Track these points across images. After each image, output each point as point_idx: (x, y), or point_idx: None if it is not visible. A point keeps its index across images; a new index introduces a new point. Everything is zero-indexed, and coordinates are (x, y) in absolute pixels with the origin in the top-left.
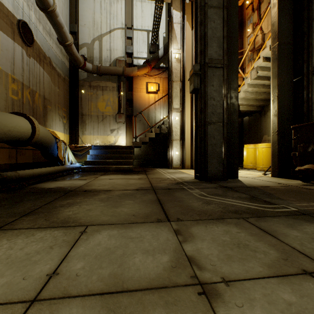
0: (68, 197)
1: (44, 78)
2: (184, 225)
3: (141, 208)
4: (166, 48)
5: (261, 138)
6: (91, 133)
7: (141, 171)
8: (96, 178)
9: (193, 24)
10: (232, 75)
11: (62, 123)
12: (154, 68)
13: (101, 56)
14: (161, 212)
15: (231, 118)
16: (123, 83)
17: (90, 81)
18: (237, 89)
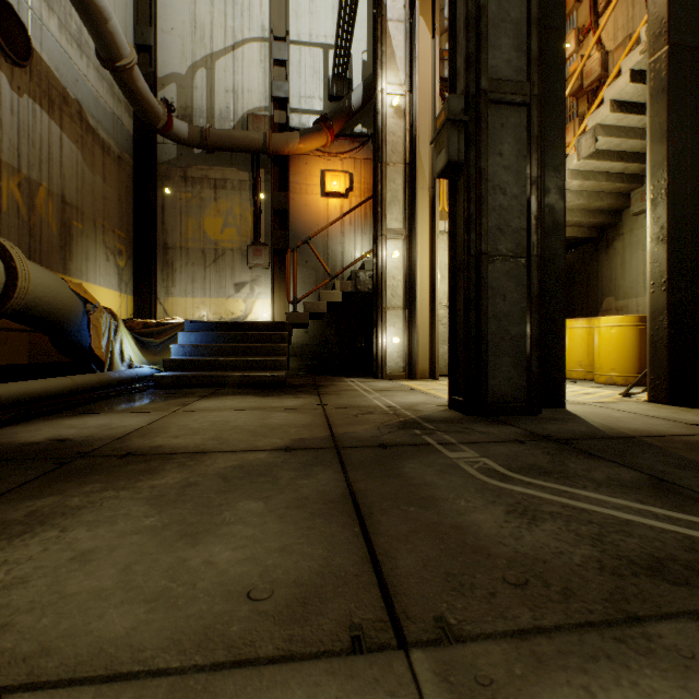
0: (52, 486)
1: (63, 152)
2: (482, 686)
3: (285, 547)
4: (368, 88)
5: (599, 305)
6: (189, 291)
7: (307, 387)
8: (183, 408)
9: (436, 22)
10: (550, 130)
11: (114, 268)
12: (341, 136)
13: (213, 106)
14: (365, 573)
15: (547, 247)
16: (266, 171)
17: (184, 165)
18: (563, 168)
